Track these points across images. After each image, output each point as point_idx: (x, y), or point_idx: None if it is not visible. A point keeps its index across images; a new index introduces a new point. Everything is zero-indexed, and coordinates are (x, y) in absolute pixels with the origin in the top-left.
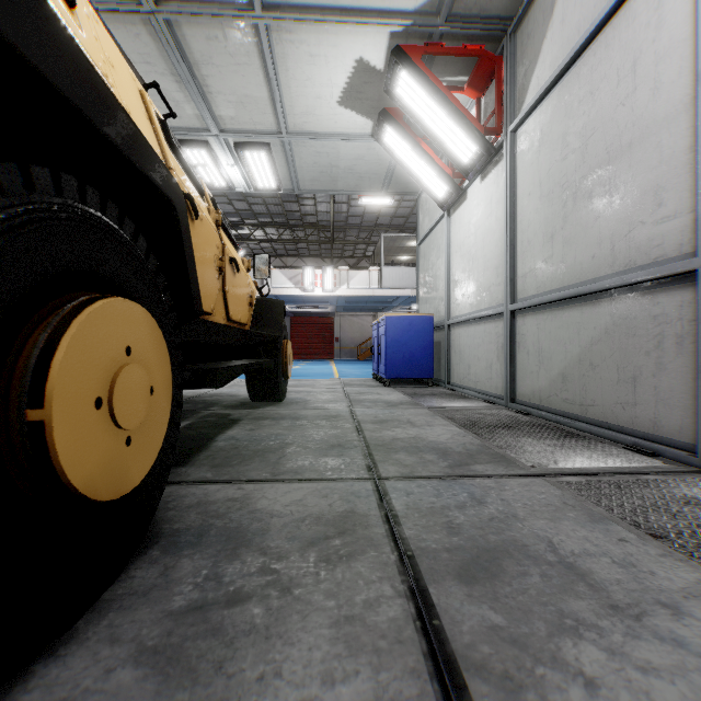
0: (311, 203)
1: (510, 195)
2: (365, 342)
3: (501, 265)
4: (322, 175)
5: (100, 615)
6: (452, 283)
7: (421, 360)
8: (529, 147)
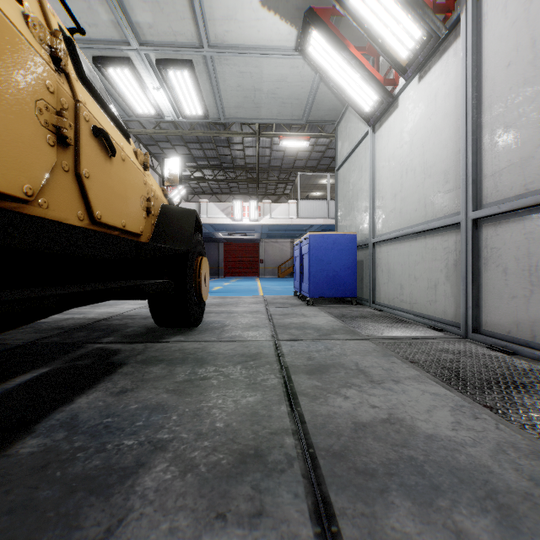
0: (240, 148)
1: (473, 76)
2: (284, 263)
3: (452, 168)
4: (246, 101)
5: None
6: (378, 199)
7: (344, 279)
8: (507, 3)
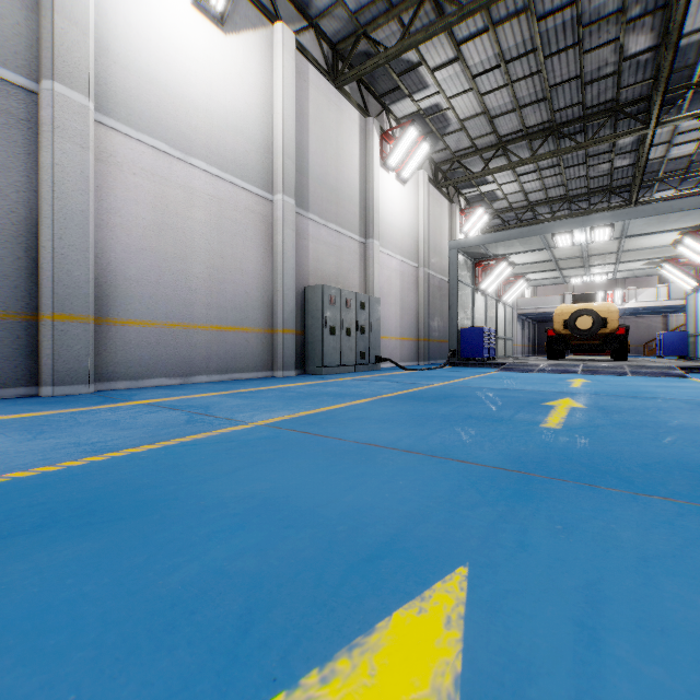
0: None
1: None
2: (652, 340)
3: None
4: (628, 274)
5: (628, 361)
6: (695, 319)
7: (680, 349)
8: None
